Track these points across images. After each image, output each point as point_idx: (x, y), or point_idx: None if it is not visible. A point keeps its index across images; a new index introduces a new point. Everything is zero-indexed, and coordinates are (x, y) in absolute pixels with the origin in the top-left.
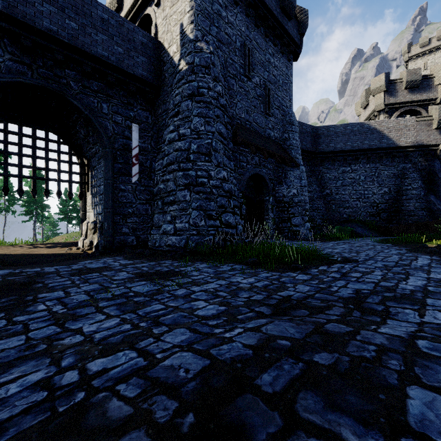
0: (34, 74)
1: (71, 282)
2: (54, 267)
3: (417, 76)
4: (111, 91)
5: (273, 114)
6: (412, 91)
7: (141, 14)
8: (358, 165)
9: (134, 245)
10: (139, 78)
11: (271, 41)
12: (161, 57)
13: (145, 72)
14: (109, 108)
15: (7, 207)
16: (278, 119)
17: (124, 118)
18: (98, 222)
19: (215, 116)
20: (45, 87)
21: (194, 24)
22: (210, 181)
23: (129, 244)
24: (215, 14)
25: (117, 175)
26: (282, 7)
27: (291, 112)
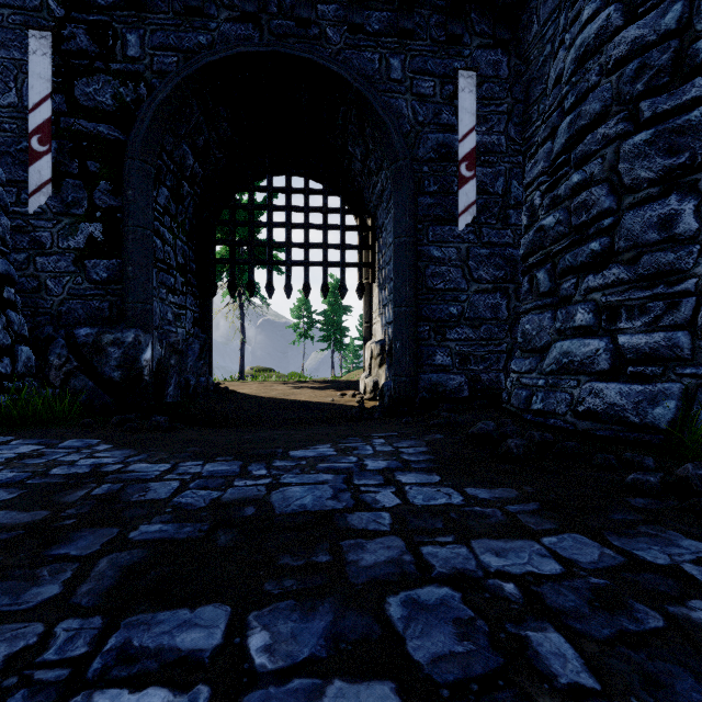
0: (263, 34)
1: None
2: (211, 463)
3: None
4: (410, 20)
5: None
6: None
7: None
8: None
9: (464, 398)
10: None
11: None
12: None
13: None
14: (406, 65)
15: (306, 331)
16: None
17: (439, 82)
18: (386, 342)
19: None
20: (278, 52)
21: None
22: None
23: (452, 394)
24: None
25: (423, 224)
26: None
27: None
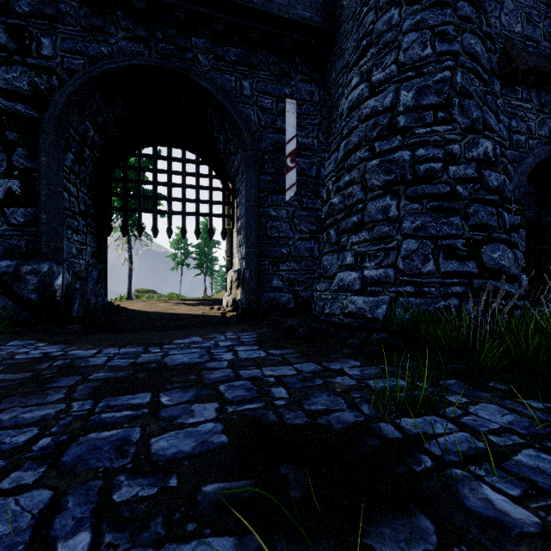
0: (151, 52)
1: (32, 435)
2: (124, 348)
3: None
4: (256, 57)
5: None
6: None
7: None
8: None
9: (291, 308)
10: (298, 24)
11: None
12: None
13: (308, 12)
14: (253, 87)
15: (183, 260)
16: None
17: (275, 100)
18: (242, 271)
19: (458, 19)
20: (163, 68)
21: None
22: (449, 168)
23: (283, 306)
24: None
25: (264, 193)
26: None
27: None
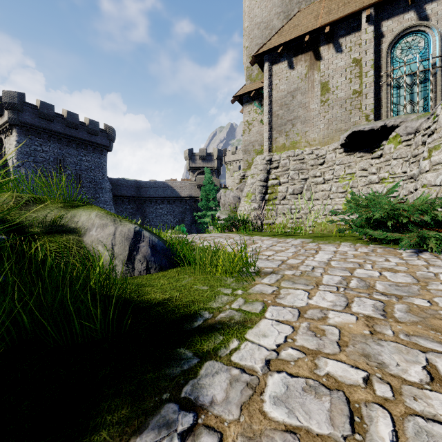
0: None
1: None
2: None
3: (204, 154)
4: None
5: (86, 186)
6: (203, 161)
7: (0, 136)
8: (164, 205)
9: None
10: None
11: (83, 149)
12: (7, 165)
13: None
14: None
15: None
16: (91, 188)
17: None
18: None
19: None
20: None
21: (17, 160)
22: None
23: None
24: (32, 151)
25: None
26: (88, 133)
27: (103, 182)
